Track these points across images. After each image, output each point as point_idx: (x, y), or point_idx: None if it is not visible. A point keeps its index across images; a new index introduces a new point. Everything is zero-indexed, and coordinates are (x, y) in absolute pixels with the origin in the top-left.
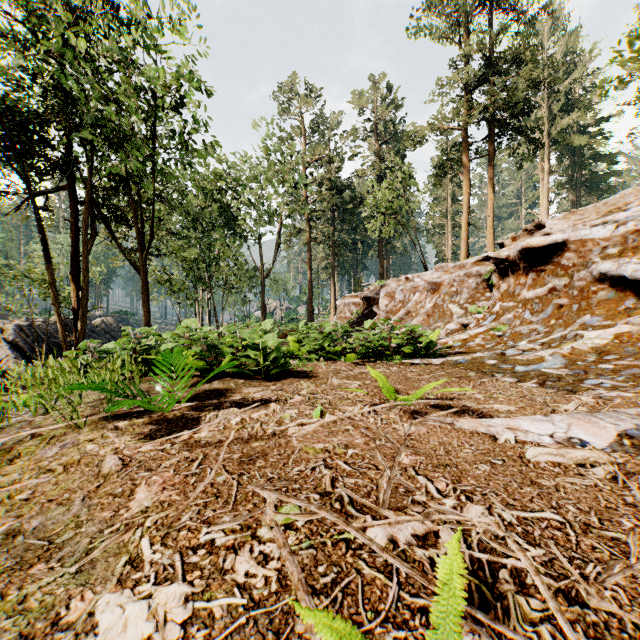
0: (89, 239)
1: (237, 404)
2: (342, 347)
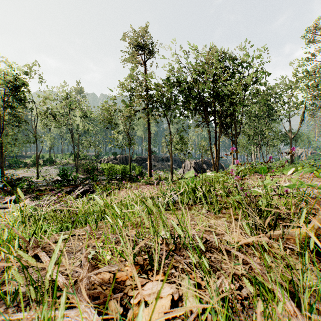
0: (219, 135)
1: (277, 175)
2: (317, 169)
